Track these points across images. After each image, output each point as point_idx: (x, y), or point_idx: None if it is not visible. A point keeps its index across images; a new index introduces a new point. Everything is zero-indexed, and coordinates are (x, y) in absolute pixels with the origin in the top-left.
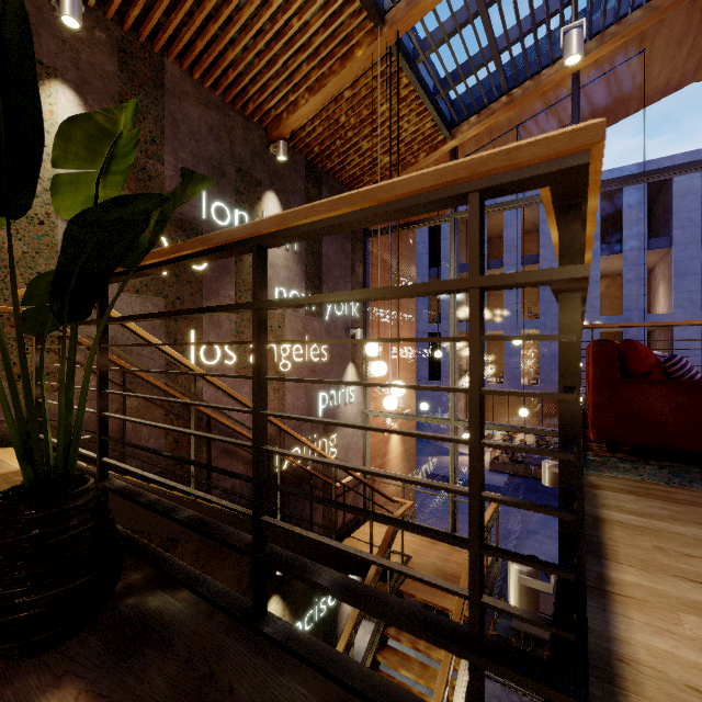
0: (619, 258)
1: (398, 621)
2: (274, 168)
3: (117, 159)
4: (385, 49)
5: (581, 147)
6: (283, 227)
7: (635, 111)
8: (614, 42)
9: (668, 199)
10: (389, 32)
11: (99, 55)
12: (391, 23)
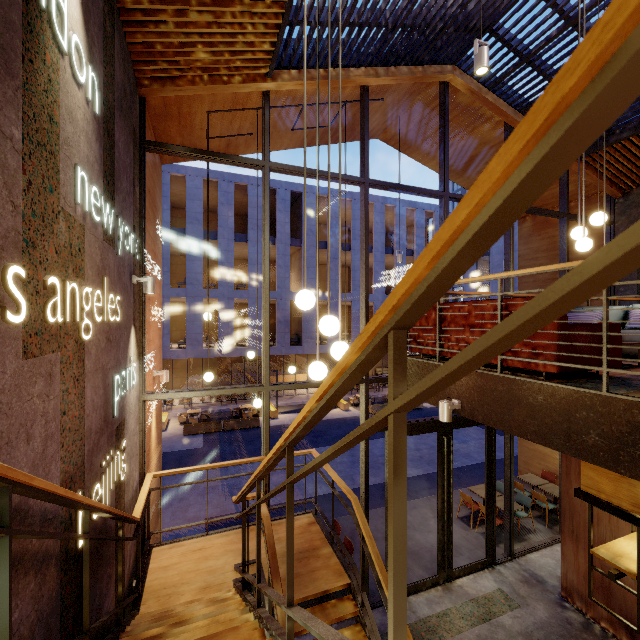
0: (271, 248)
1: None
2: None
3: None
4: None
5: None
6: None
7: (351, 140)
8: (392, 80)
9: (299, 213)
10: None
11: None
12: None
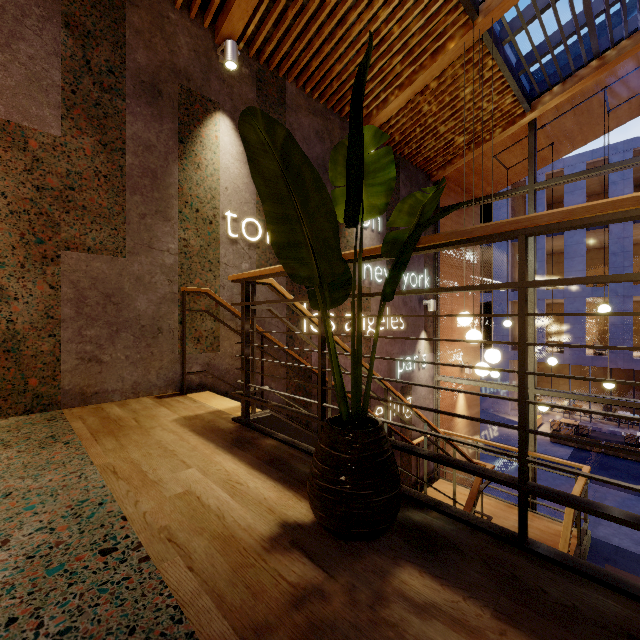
0: None
1: None
2: None
3: (371, 174)
4: (477, 38)
5: None
6: (565, 220)
7: None
8: None
9: None
10: (484, 21)
11: (244, 87)
12: (485, 12)
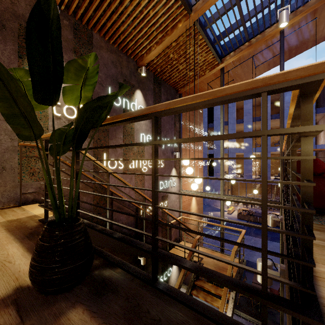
0: None
1: (226, 284)
2: (140, 79)
3: (89, 79)
4: (192, 23)
5: (321, 71)
6: (168, 108)
7: (310, 47)
8: (301, 14)
9: None
10: (194, 15)
11: (65, 31)
12: (195, 11)
